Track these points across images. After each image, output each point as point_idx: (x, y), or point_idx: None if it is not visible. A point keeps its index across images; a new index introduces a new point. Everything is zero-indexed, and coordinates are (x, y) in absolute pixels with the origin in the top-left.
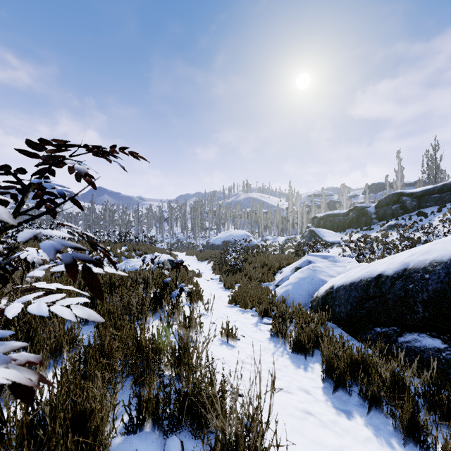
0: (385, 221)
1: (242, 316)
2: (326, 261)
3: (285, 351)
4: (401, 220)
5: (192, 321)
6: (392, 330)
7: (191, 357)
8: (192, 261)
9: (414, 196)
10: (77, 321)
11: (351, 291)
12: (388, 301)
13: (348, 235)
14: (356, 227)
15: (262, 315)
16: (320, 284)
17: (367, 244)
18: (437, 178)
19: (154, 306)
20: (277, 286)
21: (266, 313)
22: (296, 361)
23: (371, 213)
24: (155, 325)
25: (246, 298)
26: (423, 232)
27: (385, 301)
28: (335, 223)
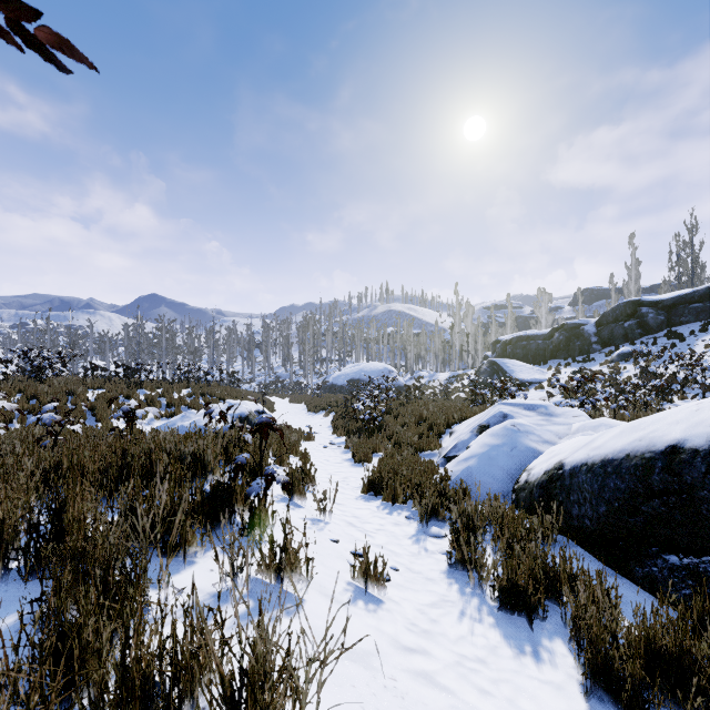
0: (612, 347)
1: (388, 519)
2: (534, 415)
3: (485, 605)
4: (639, 345)
5: (289, 555)
6: (709, 563)
7: (277, 695)
8: (300, 412)
9: (659, 306)
10: (8, 572)
11: (606, 477)
12: (700, 504)
13: (553, 370)
14: (566, 358)
15: (427, 518)
16: (529, 457)
17: (586, 385)
18: (695, 278)
19: (211, 515)
20: (446, 458)
21: (433, 514)
22: (511, 632)
23: (589, 335)
24: (207, 566)
25: (395, 483)
26: (679, 365)
27: (692, 502)
28: (530, 351)
